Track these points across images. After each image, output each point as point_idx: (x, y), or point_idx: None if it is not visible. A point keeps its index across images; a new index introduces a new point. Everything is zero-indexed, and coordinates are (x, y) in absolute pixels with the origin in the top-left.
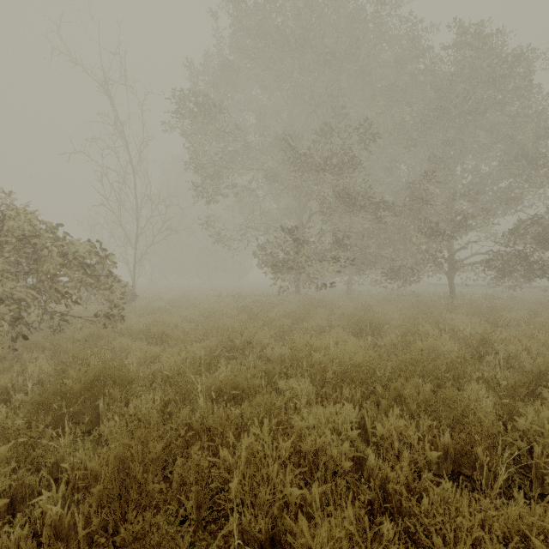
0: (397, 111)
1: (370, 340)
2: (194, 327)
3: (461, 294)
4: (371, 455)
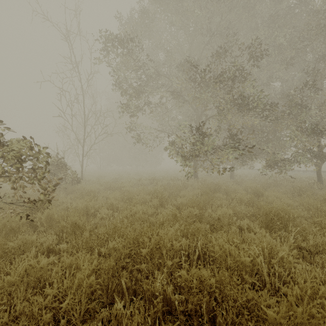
0: (278, 35)
1: (292, 241)
2: (111, 212)
3: (324, 180)
4: None
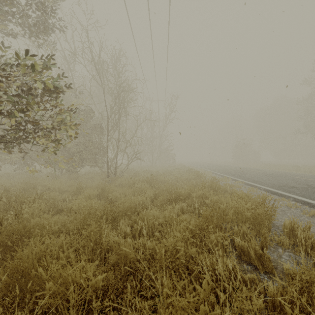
0: None
1: None
2: None
3: None
4: None
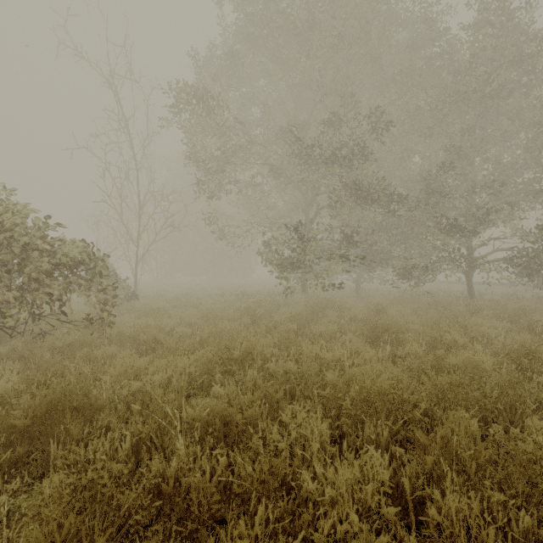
0: (411, 97)
1: (388, 349)
2: (191, 331)
3: (479, 294)
4: None
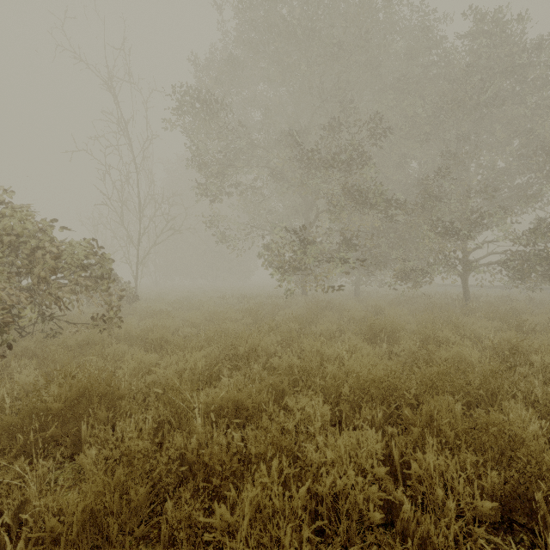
0: (409, 104)
1: (385, 347)
2: (196, 331)
3: (474, 296)
4: (406, 503)
